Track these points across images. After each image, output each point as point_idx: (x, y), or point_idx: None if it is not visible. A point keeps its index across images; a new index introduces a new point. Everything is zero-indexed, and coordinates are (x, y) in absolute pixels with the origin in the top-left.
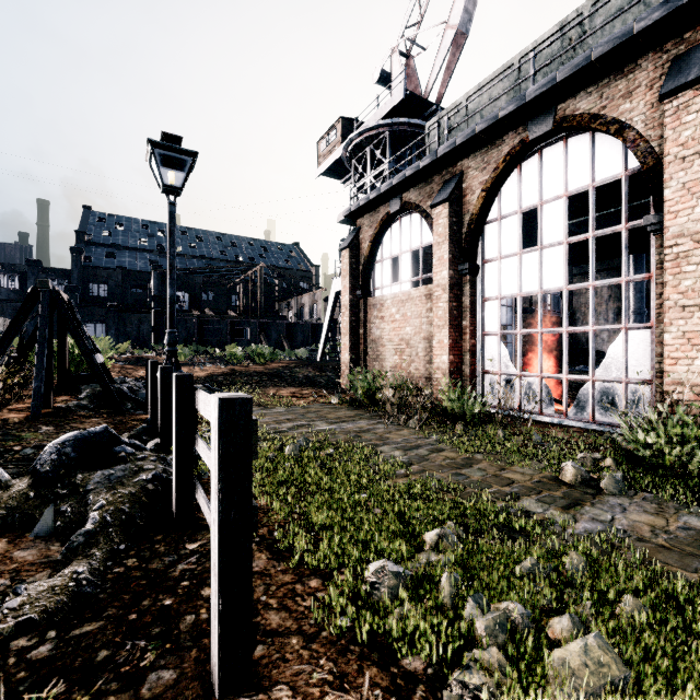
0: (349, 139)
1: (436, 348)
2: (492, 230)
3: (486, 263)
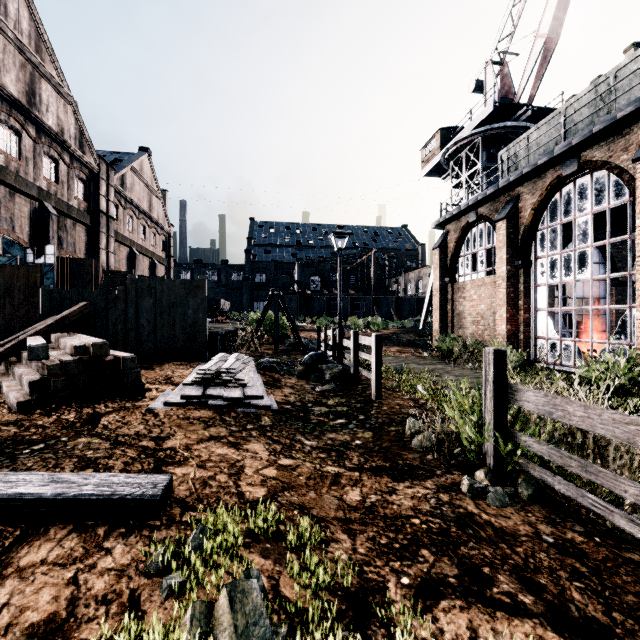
0: (446, 149)
1: (498, 320)
2: (542, 235)
3: (537, 259)
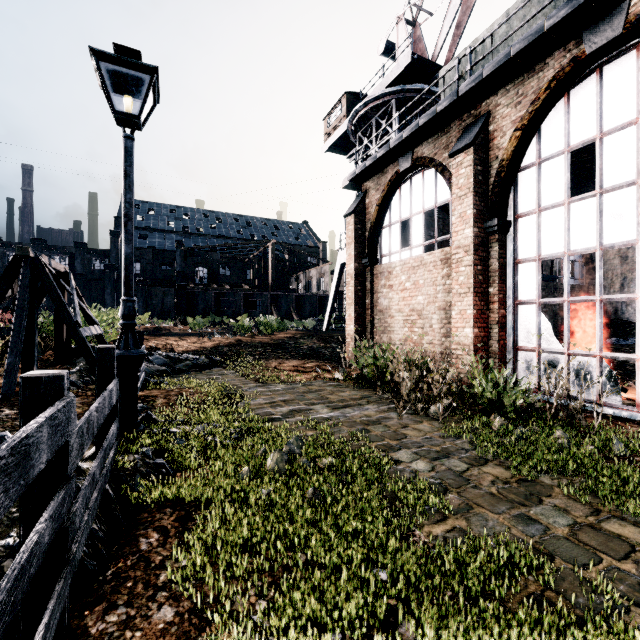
0: (354, 111)
1: (457, 319)
2: (528, 177)
3: (519, 217)
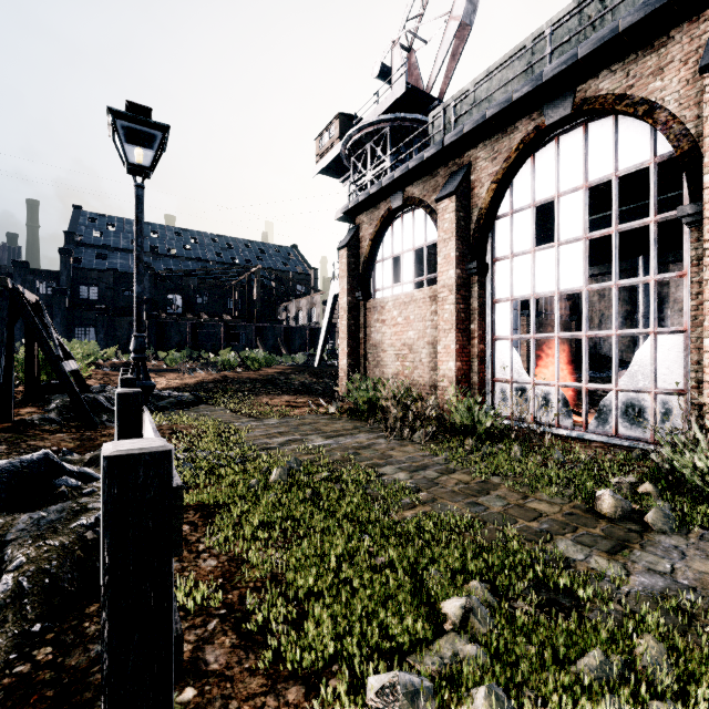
0: (348, 135)
1: (442, 354)
2: (503, 225)
3: (496, 261)
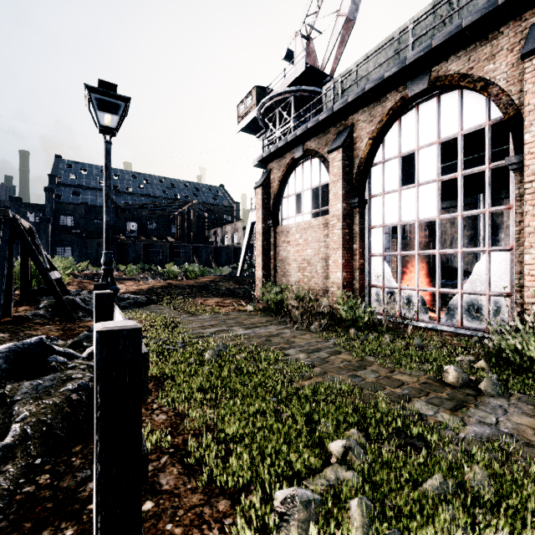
0: (262, 102)
1: (332, 266)
2: (377, 171)
3: (372, 197)
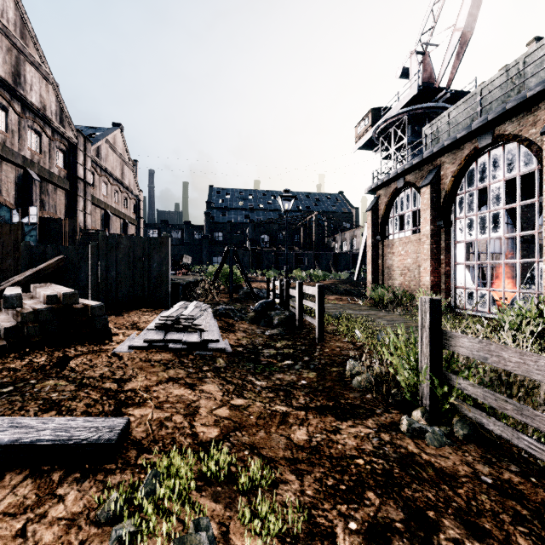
0: (377, 126)
1: (423, 272)
2: (460, 199)
3: (456, 219)
